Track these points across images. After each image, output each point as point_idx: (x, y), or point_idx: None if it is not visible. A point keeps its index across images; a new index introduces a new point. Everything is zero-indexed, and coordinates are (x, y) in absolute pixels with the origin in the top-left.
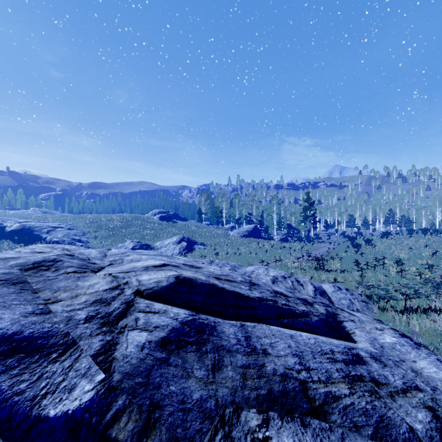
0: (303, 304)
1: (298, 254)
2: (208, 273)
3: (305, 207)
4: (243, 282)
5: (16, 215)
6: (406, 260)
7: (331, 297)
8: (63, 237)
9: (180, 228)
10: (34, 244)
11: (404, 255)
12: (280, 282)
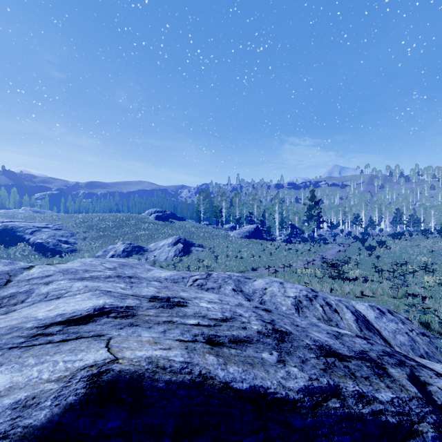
0: (378, 378)
1: (305, 257)
2: (194, 324)
3: (310, 206)
4: (263, 334)
5: (2, 214)
6: (430, 265)
7: (380, 329)
8: (48, 238)
9: (177, 229)
10: (15, 246)
11: (427, 259)
12: (306, 309)
